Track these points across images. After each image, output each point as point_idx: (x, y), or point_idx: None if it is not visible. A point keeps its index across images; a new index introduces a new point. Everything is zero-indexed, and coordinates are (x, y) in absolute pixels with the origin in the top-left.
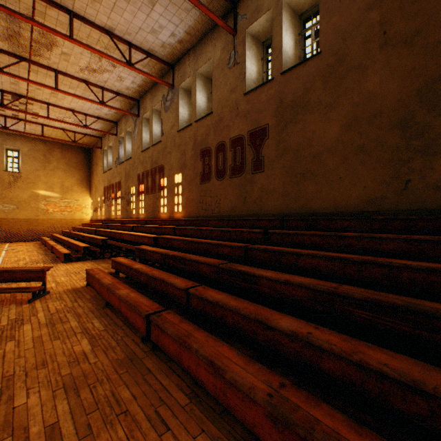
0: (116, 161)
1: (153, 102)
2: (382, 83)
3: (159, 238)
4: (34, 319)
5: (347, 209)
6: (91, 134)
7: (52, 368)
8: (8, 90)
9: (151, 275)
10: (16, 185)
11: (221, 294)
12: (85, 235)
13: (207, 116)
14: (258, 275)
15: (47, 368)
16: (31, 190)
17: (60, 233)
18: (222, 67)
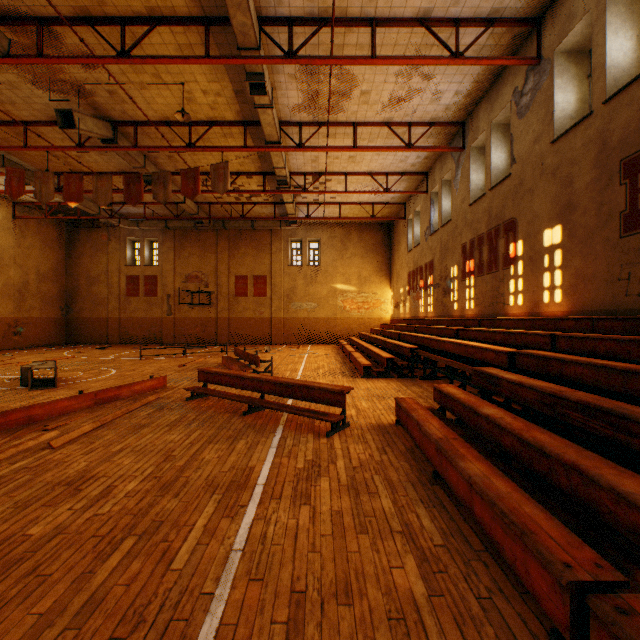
0: (425, 232)
1: (491, 112)
2: None
3: (519, 355)
4: (331, 469)
5: None
6: (392, 202)
7: (359, 616)
8: (309, 171)
9: (532, 442)
10: (316, 280)
11: None
12: (386, 340)
13: None
14: None
15: (351, 610)
16: (329, 285)
17: (357, 336)
18: None
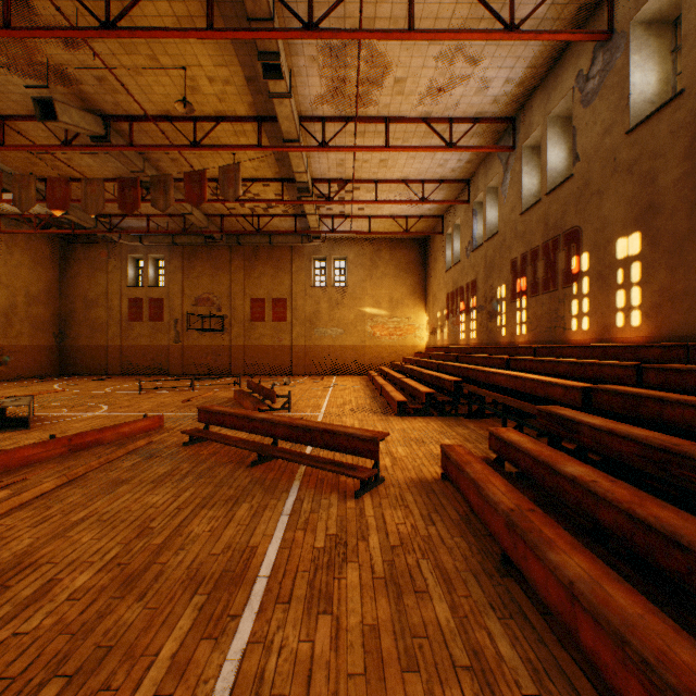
0: (466, 247)
1: (548, 103)
2: None
3: (598, 392)
4: (362, 551)
5: None
6: (428, 214)
7: None
8: (334, 178)
9: (655, 525)
10: (343, 303)
11: None
12: (422, 371)
13: None
14: None
15: None
16: (357, 308)
17: (388, 366)
18: None
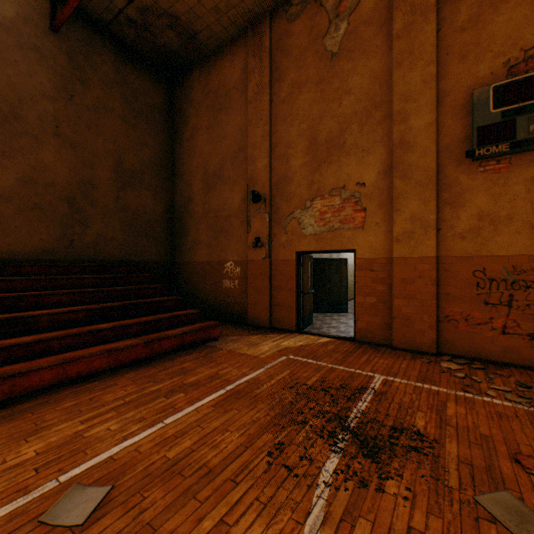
0: None
1: None
2: (56, 163)
3: None
4: None
5: (25, 256)
6: None
7: None
8: None
9: None
10: None
11: (23, 338)
12: None
13: None
14: (38, 314)
15: None
16: None
17: None
18: None
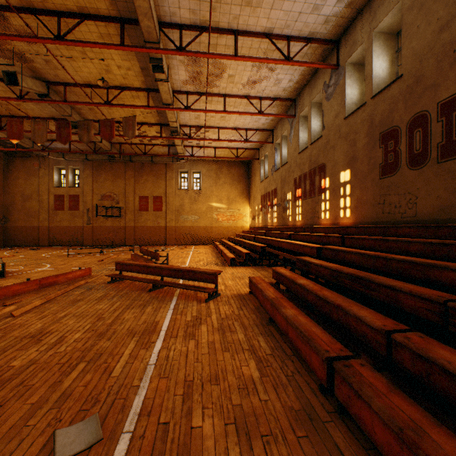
0: (271, 169)
1: (311, 95)
2: None
3: (323, 249)
4: (208, 320)
5: None
6: (250, 147)
7: (223, 389)
8: (193, 125)
9: (321, 296)
10: (198, 200)
11: None
12: (245, 241)
13: (391, 84)
14: None
15: (218, 386)
16: (207, 203)
17: (227, 239)
18: (419, 2)
